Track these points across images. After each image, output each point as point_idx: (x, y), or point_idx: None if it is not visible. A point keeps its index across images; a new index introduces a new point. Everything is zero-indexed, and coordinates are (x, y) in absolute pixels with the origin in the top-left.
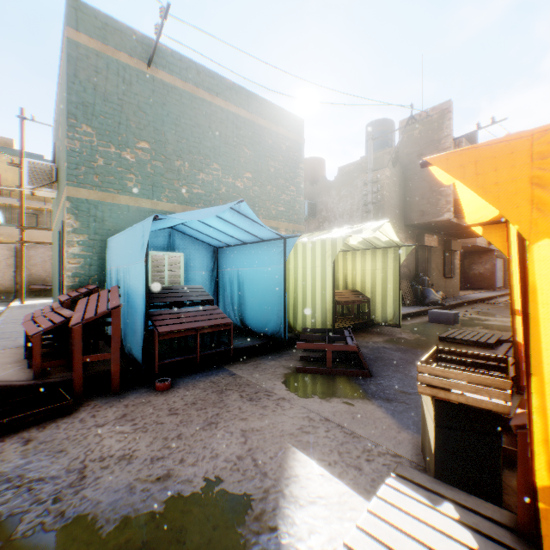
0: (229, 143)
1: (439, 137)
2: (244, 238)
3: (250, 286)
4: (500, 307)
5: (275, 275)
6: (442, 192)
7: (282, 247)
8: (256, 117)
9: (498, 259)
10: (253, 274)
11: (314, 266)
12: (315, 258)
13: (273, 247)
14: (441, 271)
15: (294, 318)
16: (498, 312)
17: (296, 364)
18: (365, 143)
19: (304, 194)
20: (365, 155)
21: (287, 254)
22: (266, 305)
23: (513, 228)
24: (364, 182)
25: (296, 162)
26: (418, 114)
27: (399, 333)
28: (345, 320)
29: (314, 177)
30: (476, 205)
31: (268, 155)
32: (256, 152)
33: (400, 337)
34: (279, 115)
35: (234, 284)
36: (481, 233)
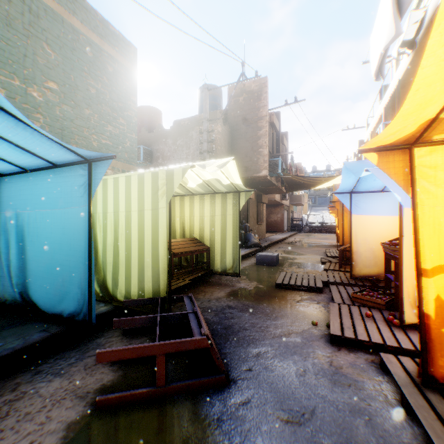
0: (16, 27)
1: (259, 106)
2: (15, 158)
3: (36, 239)
4: (295, 245)
5: (75, 221)
6: (261, 153)
7: (86, 175)
8: (67, 13)
9: (285, 210)
10: (40, 220)
11: (141, 209)
12: (144, 197)
13: (72, 176)
14: (255, 219)
15: (113, 282)
16: (297, 250)
17: (104, 378)
18: (198, 104)
19: (140, 140)
20: (198, 114)
21: (94, 188)
22: (61, 269)
23: (417, 156)
24: (200, 131)
25: (127, 93)
26: (242, 84)
27: (237, 282)
28: (183, 272)
29: (151, 126)
30: (422, 97)
31: (87, 71)
32: (67, 60)
33: (240, 287)
34: (104, 28)
35: (10, 236)
36: (377, 162)
